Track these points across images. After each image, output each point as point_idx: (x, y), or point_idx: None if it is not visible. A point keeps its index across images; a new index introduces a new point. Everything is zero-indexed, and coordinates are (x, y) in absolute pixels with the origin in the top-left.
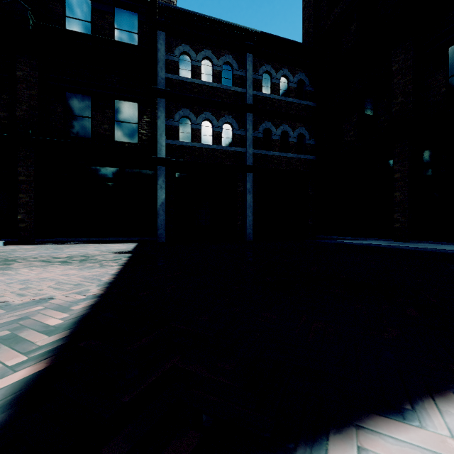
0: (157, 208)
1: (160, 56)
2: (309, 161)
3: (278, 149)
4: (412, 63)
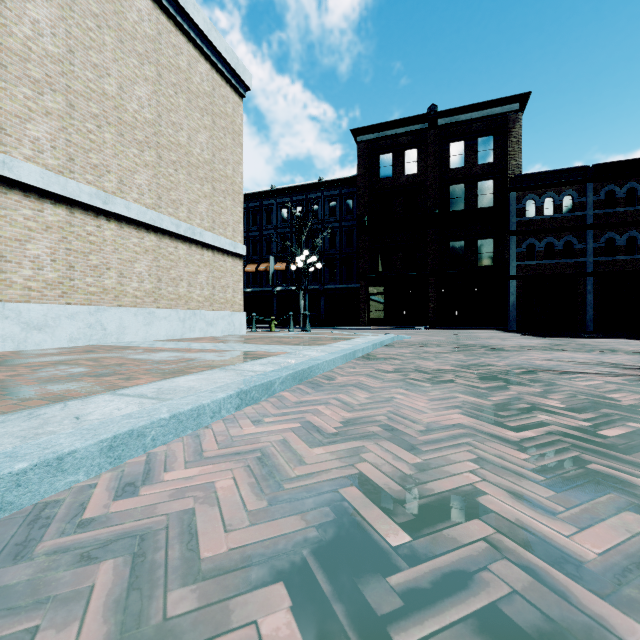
0: (510, 308)
1: (512, 209)
2: None
3: (623, 253)
4: None
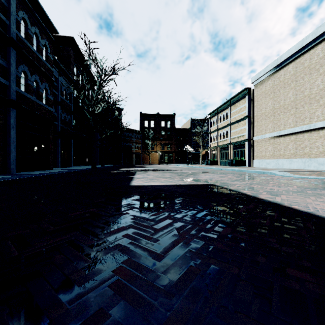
0: None
1: None
2: None
3: None
4: None
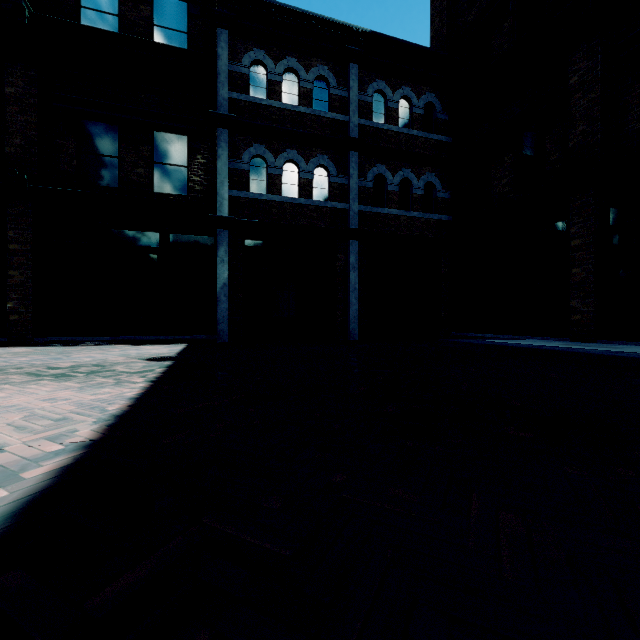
0: (217, 292)
1: (221, 66)
2: (441, 223)
3: (396, 205)
4: (600, 73)
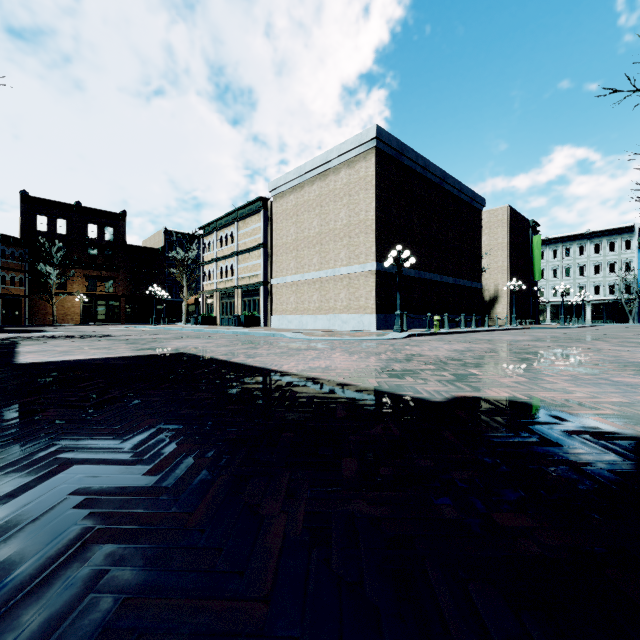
0: None
1: None
2: None
3: None
4: None
